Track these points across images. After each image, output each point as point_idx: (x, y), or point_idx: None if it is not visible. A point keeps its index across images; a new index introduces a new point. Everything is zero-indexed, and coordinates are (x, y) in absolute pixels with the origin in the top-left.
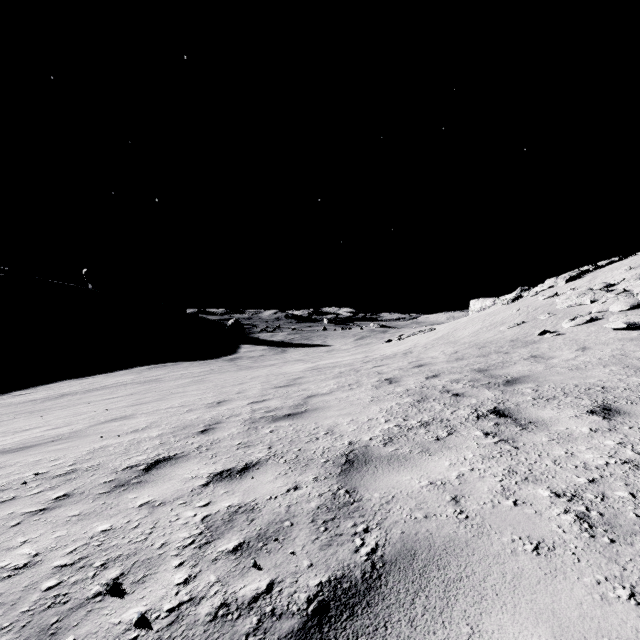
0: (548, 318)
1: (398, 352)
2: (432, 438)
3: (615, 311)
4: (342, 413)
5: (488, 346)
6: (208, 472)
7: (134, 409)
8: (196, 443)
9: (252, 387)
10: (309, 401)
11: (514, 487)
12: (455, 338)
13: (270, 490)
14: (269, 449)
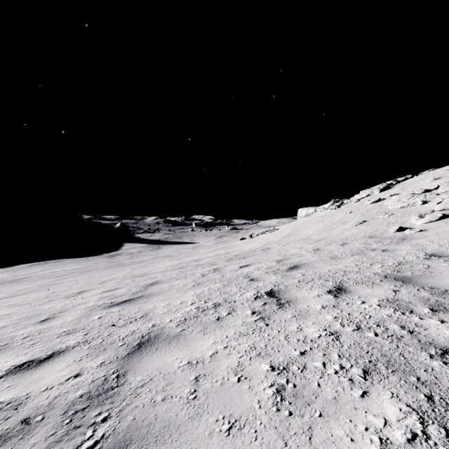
0: (388, 217)
1: (255, 248)
2: None
3: None
4: None
5: (350, 243)
6: None
7: None
8: None
9: (83, 302)
10: (130, 372)
11: None
12: (303, 235)
13: None
14: None
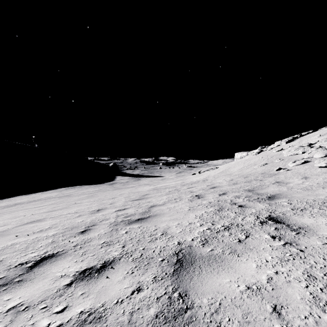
0: (280, 161)
1: (200, 180)
2: (235, 240)
3: (317, 157)
4: (172, 218)
5: (249, 176)
6: (75, 270)
7: (47, 214)
8: (75, 242)
9: (119, 200)
10: (151, 209)
11: (323, 296)
12: (230, 172)
13: (118, 292)
14: (123, 248)
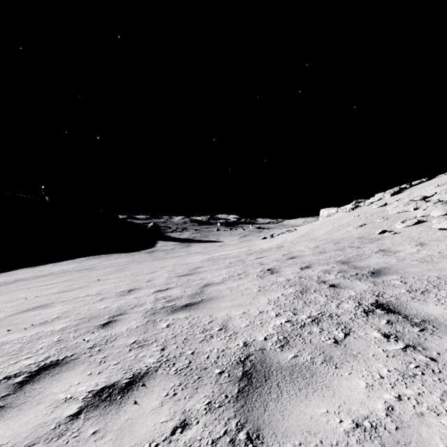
0: (383, 221)
1: (272, 246)
2: (330, 340)
3: (435, 216)
4: (234, 304)
5: (342, 242)
6: (87, 389)
7: (58, 296)
8: (92, 341)
9: (160, 275)
10: (205, 290)
11: None
12: (314, 236)
13: (151, 429)
14: (162, 351)
